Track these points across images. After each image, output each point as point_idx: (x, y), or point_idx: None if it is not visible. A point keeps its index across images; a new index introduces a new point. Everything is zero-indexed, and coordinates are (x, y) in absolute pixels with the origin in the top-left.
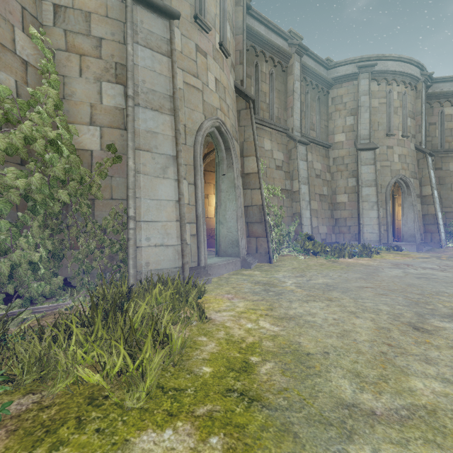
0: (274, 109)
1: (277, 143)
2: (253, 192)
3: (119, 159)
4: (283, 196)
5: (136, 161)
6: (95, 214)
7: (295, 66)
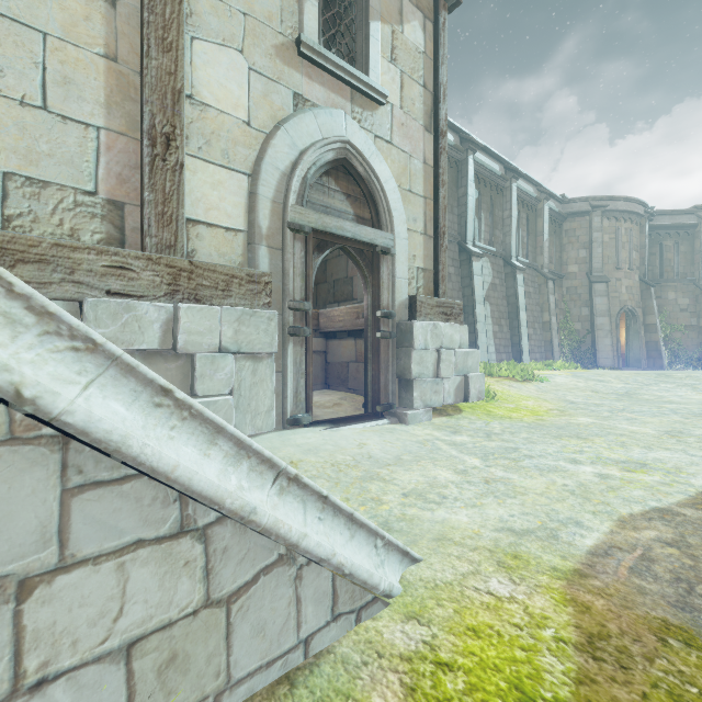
0: (679, 268)
1: (681, 292)
2: (651, 334)
3: (590, 333)
4: (685, 331)
5: (597, 334)
6: (580, 349)
7: (701, 232)
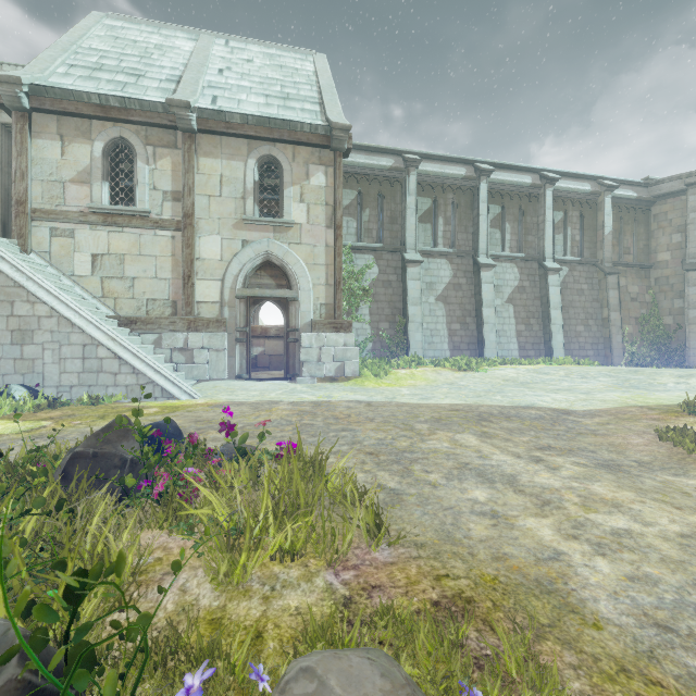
0: None
1: None
2: None
3: (681, 328)
4: None
5: (688, 329)
6: (671, 346)
7: None
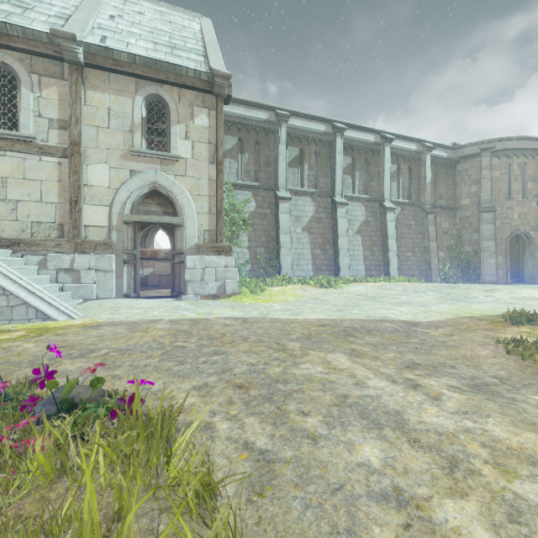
0: None
1: None
2: None
3: (477, 254)
4: None
5: (482, 255)
6: (470, 267)
7: None
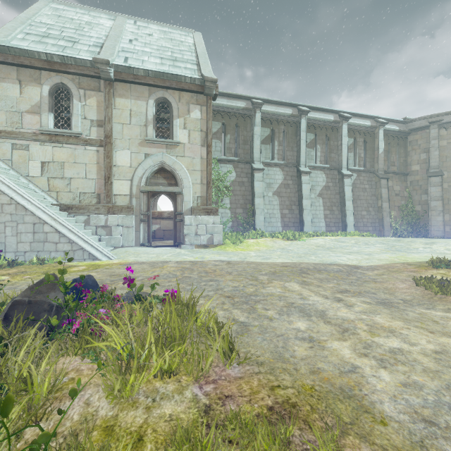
0: None
1: None
2: None
3: (426, 212)
4: None
5: (430, 213)
6: (420, 224)
7: None
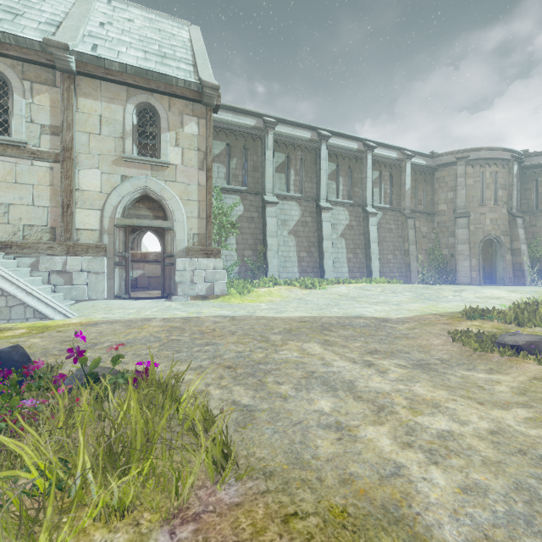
0: None
1: None
2: (516, 257)
3: (453, 257)
4: None
5: (457, 258)
6: (447, 269)
7: None
